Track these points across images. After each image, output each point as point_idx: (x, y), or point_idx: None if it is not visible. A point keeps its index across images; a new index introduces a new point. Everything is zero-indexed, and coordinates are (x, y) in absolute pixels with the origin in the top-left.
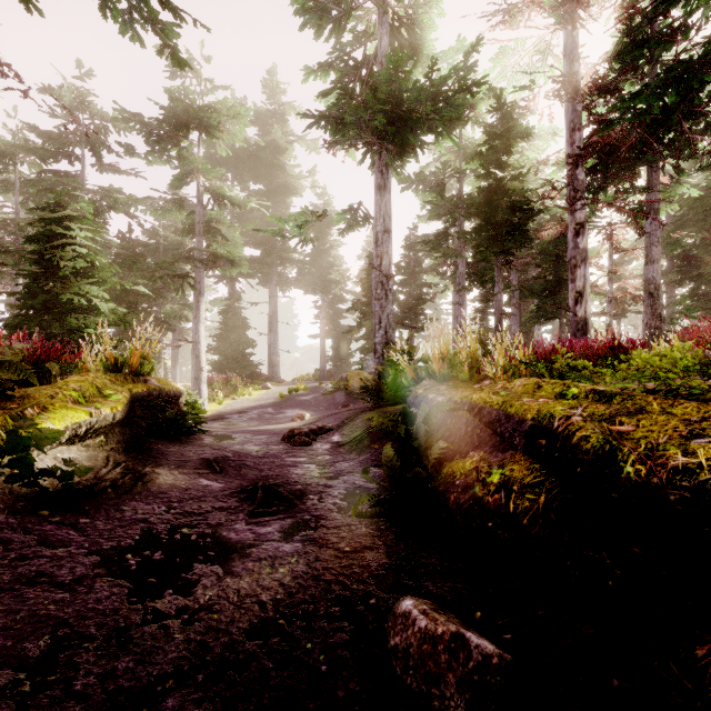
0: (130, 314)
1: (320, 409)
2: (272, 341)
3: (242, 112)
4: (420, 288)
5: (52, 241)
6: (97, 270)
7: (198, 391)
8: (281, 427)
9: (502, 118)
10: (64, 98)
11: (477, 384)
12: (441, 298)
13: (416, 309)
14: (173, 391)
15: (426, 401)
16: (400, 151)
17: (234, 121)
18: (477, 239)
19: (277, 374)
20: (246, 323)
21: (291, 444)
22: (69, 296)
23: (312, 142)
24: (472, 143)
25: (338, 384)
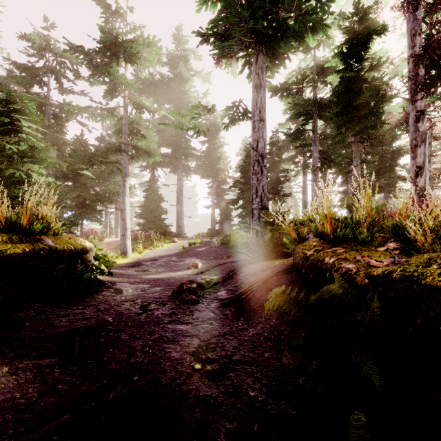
0: (82, 191)
1: (210, 258)
2: (179, 210)
3: (154, 42)
4: (280, 172)
5: (4, 130)
6: (36, 152)
7: (124, 244)
8: (179, 274)
9: (359, 22)
10: (34, 41)
11: (381, 247)
12: (292, 181)
13: (277, 187)
14: (69, 249)
15: (323, 266)
16: (271, 60)
17: (149, 49)
18: (340, 120)
19: (182, 232)
20: (160, 198)
21: (178, 302)
22: (12, 171)
23: (206, 75)
24: (323, 62)
25: (223, 240)
